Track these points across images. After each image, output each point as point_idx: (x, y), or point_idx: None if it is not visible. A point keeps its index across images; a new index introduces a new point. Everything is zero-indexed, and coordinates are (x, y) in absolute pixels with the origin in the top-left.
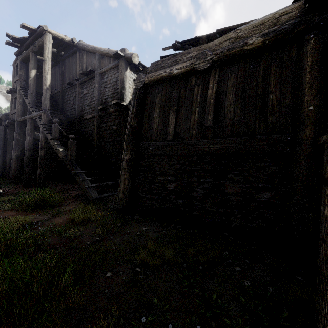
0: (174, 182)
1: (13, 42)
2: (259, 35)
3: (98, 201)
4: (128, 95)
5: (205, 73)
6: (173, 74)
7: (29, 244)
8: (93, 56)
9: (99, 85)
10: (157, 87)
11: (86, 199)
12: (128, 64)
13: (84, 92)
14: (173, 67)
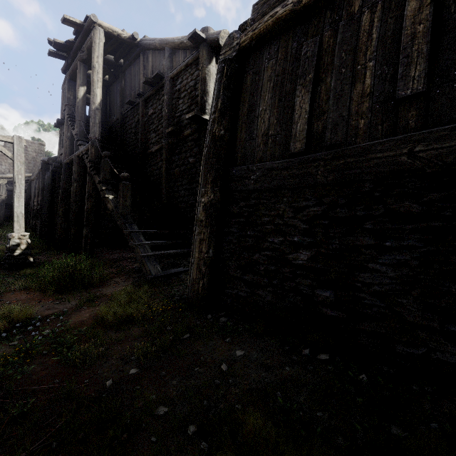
0: (307, 247)
1: (57, 52)
2: None
3: (159, 282)
4: None
5: None
6: (304, 1)
7: None
8: (161, 54)
9: (169, 97)
10: (266, 49)
11: (143, 276)
12: (213, 52)
13: (149, 112)
14: None
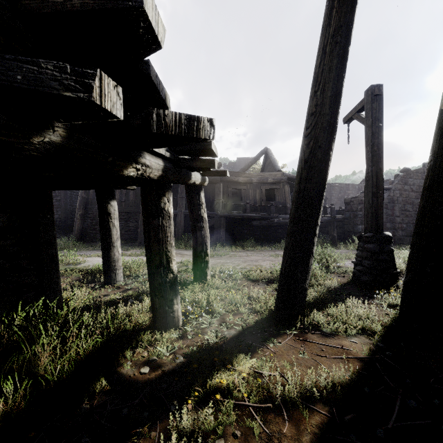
0: None
1: None
2: None
3: None
4: None
5: None
6: None
7: None
8: None
9: None
10: None
11: None
12: None
13: None
14: None
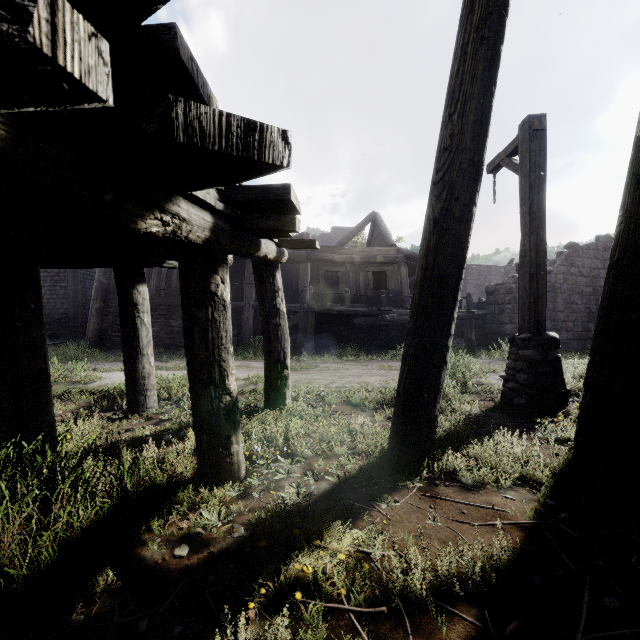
0: None
1: None
2: None
3: (57, 345)
4: None
5: None
6: None
7: None
8: None
9: None
10: None
11: None
12: None
13: None
14: None
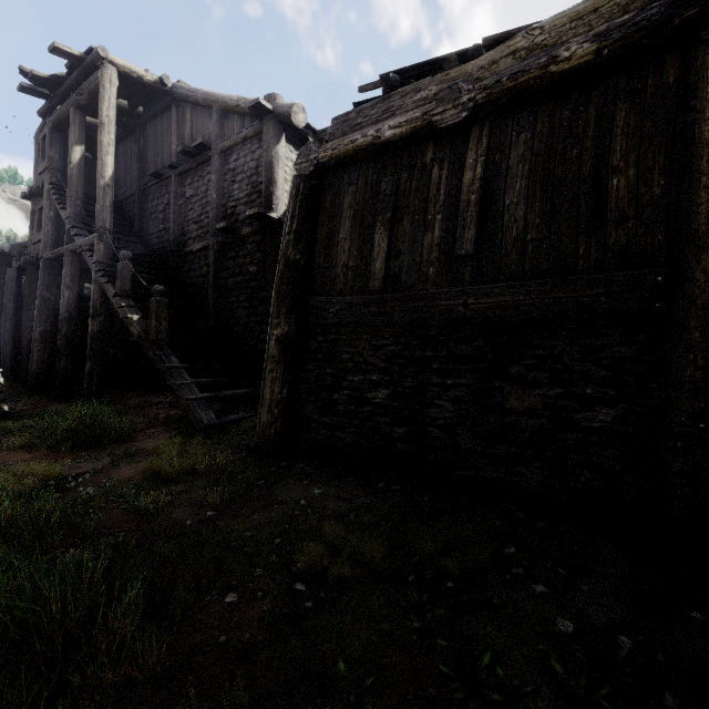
0: (385, 386)
1: (34, 87)
2: (587, 36)
3: (215, 431)
4: (284, 197)
5: (458, 133)
6: (383, 139)
7: (52, 524)
8: (206, 113)
9: (219, 178)
10: (347, 172)
11: (189, 426)
12: (282, 128)
13: (187, 193)
14: (384, 124)
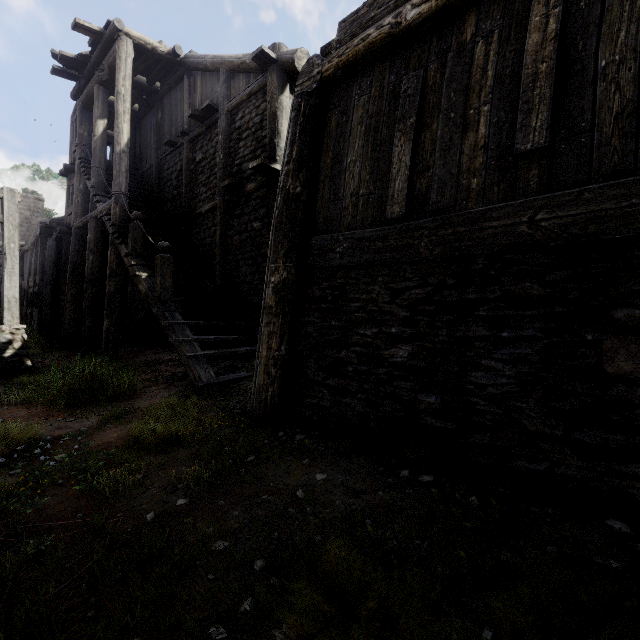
0: (408, 340)
1: (64, 69)
2: None
3: (212, 391)
4: None
5: None
6: (404, 24)
7: None
8: (214, 77)
9: (225, 138)
10: (356, 82)
11: (190, 384)
12: (287, 78)
13: (197, 158)
14: (406, 5)
